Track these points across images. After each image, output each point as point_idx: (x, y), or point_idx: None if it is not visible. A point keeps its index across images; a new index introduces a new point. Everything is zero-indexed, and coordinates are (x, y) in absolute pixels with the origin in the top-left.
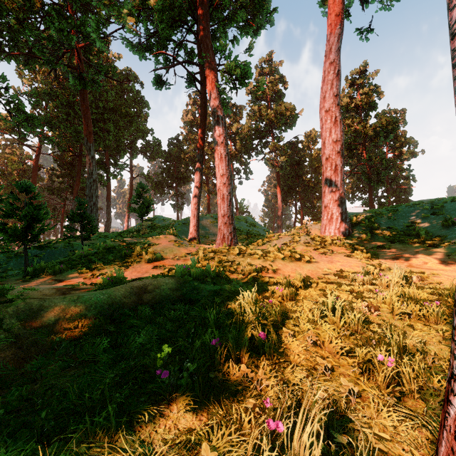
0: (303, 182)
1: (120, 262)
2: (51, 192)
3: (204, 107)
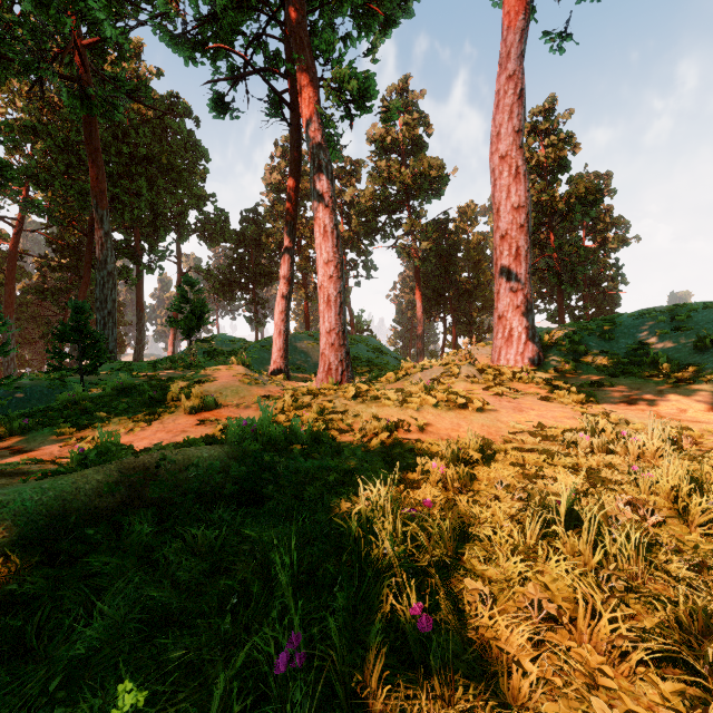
0: (457, 283)
1: (140, 413)
2: (42, 295)
3: (296, 148)
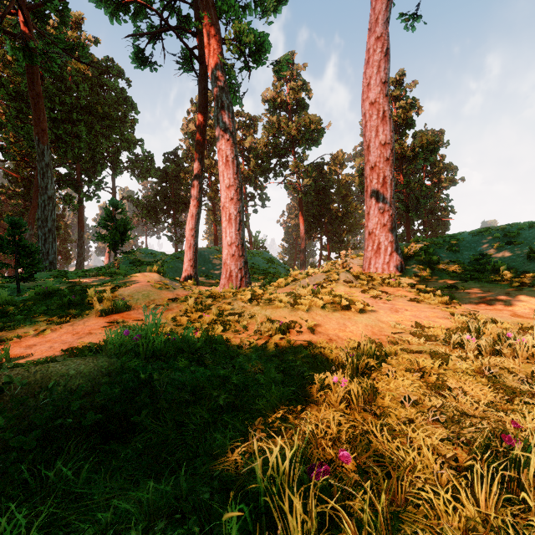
0: (330, 211)
1: (57, 315)
2: None
3: (203, 94)
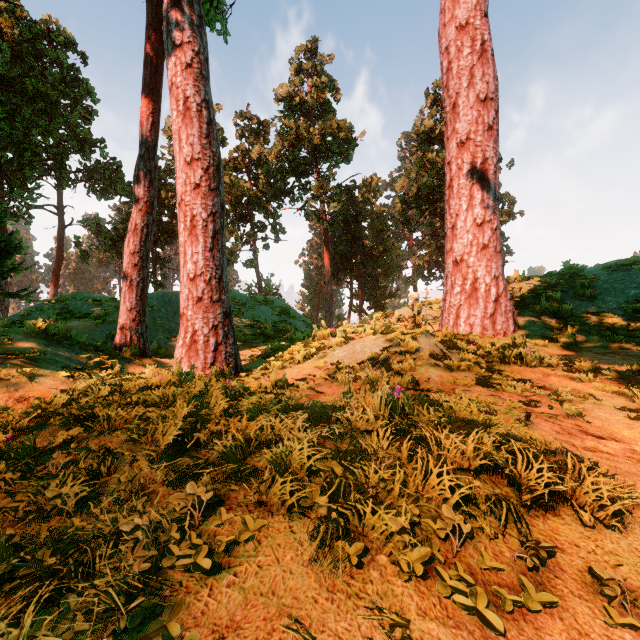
0: (363, 248)
1: None
2: None
3: (155, 5)
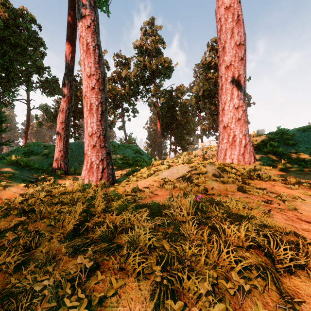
0: (177, 120)
1: None
2: None
3: None
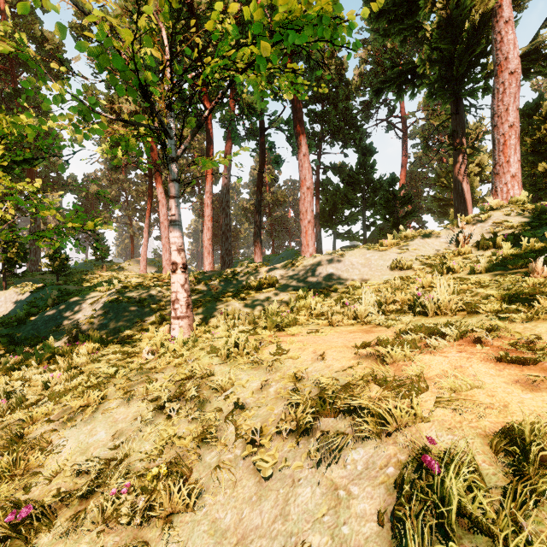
0: None
1: None
2: None
3: (151, 191)
